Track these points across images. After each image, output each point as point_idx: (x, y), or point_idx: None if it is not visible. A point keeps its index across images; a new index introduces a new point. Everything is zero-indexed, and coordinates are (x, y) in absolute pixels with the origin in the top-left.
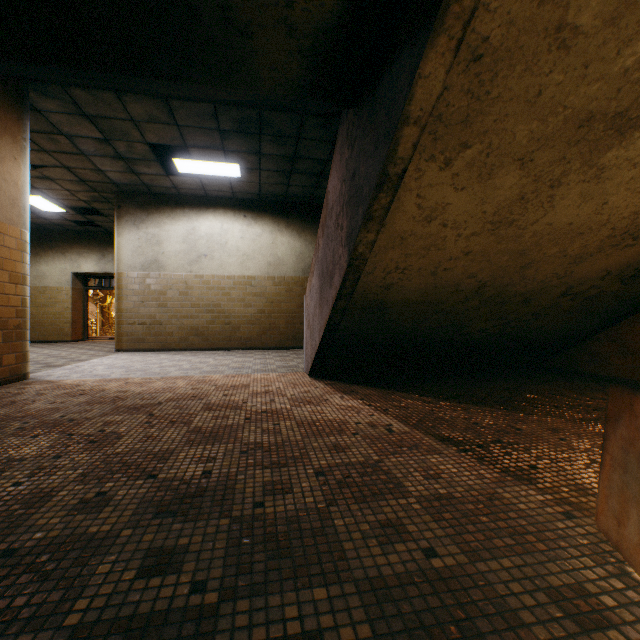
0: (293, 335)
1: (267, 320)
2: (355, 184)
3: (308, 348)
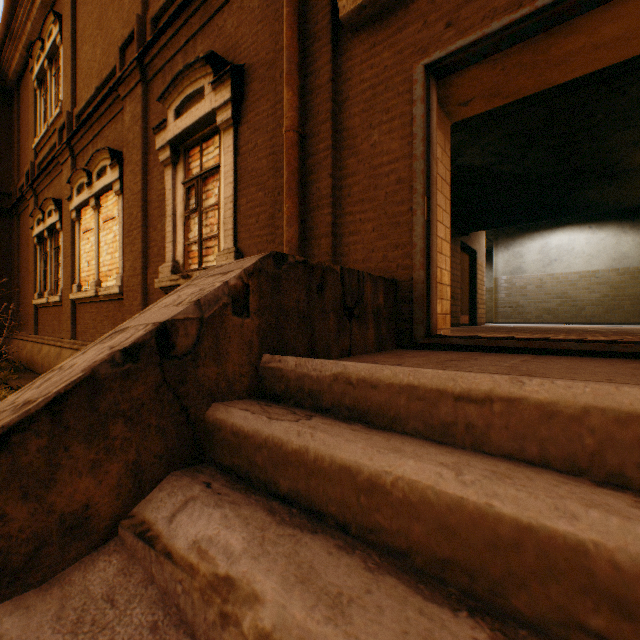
0: (638, 313)
1: (610, 302)
2: None
3: None
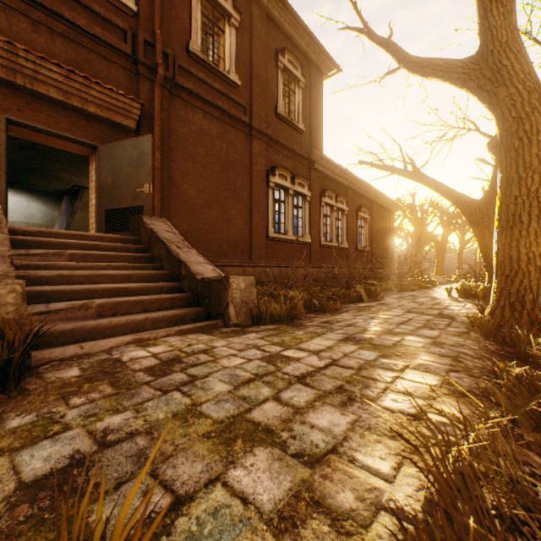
0: None
1: None
2: (69, 210)
3: None
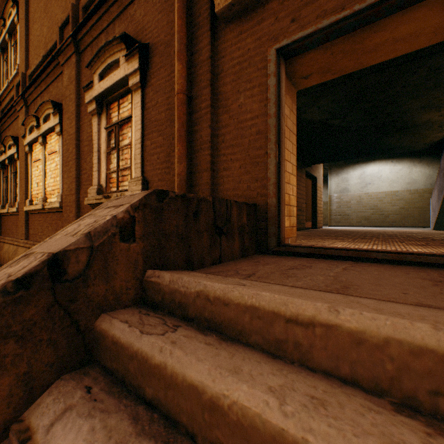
0: (423, 220)
1: (405, 212)
2: None
3: (432, 219)
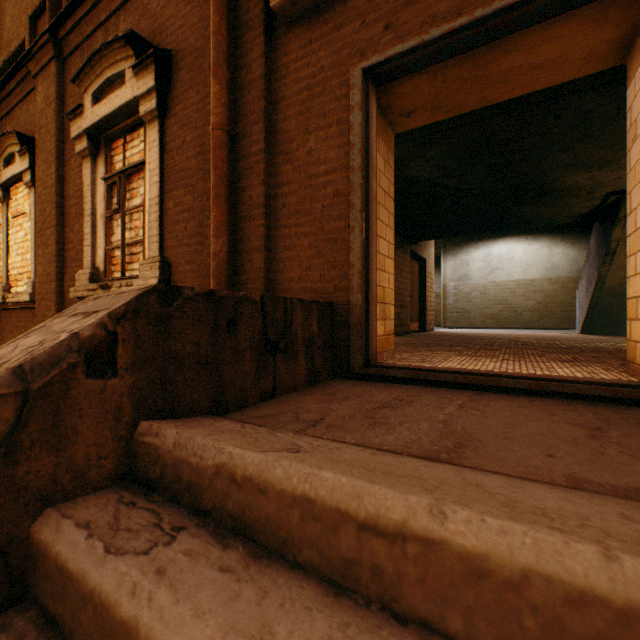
0: (567, 319)
1: (544, 309)
2: (598, 250)
3: (579, 319)
